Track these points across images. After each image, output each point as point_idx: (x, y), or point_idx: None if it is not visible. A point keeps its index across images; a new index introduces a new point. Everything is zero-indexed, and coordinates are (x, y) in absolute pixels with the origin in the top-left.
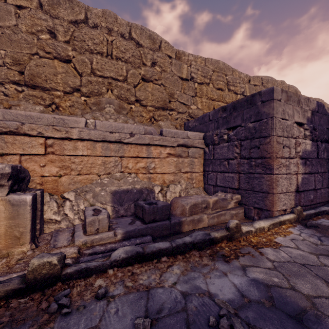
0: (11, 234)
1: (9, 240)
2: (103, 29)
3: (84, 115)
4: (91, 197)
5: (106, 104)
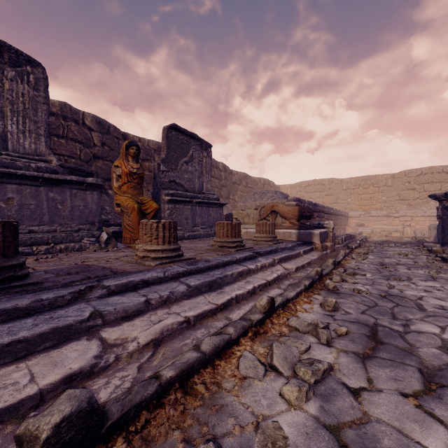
0: (410, 234)
1: (410, 235)
2: (429, 173)
3: (420, 207)
4: (425, 232)
5: (430, 201)
